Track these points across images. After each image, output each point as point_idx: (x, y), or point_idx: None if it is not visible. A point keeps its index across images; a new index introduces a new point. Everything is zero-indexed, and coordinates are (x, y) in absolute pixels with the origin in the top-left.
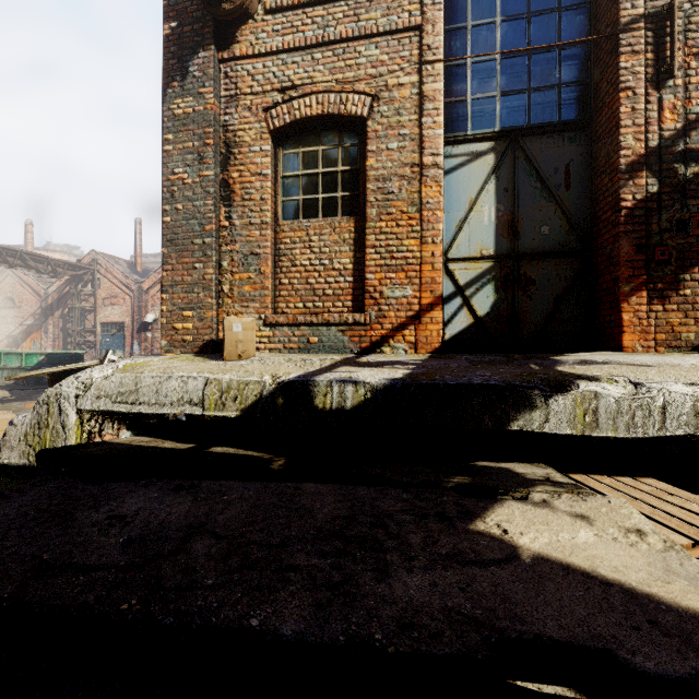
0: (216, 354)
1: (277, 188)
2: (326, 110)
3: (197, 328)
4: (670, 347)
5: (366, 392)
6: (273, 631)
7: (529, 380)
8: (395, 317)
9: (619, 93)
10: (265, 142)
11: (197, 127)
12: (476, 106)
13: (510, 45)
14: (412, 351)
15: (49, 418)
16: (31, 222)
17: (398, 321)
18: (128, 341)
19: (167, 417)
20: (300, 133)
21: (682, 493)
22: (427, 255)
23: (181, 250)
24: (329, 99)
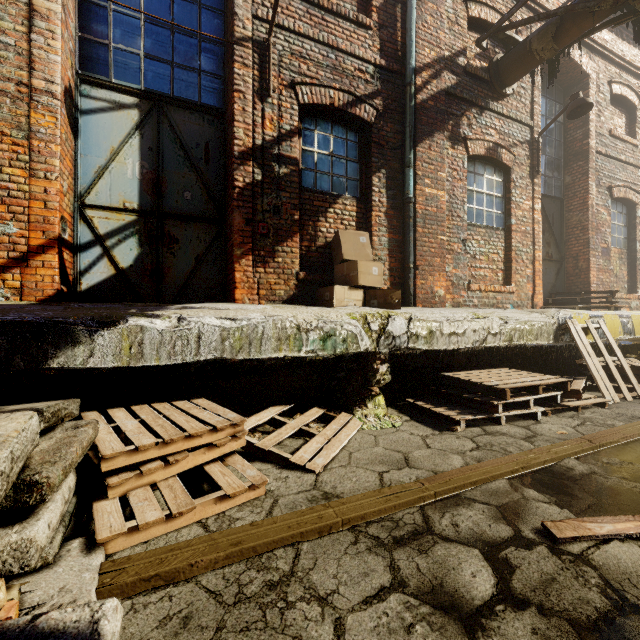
0: None
1: None
2: None
3: None
4: (269, 301)
5: None
6: None
7: (77, 316)
8: None
9: (234, 92)
10: None
11: None
12: (119, 56)
13: (154, 12)
14: (17, 298)
15: None
16: None
17: None
18: None
19: None
20: None
21: (211, 405)
22: (38, 190)
23: None
24: None
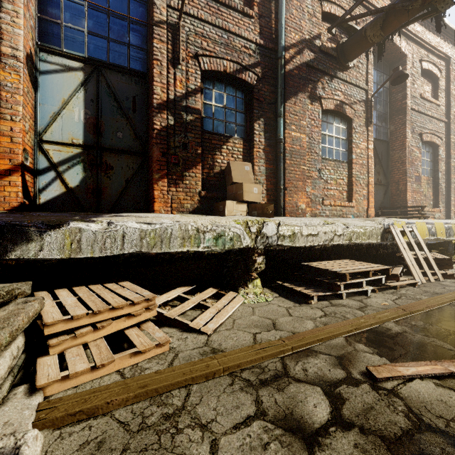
0: None
1: None
2: None
3: None
4: (179, 211)
5: None
6: None
7: (30, 221)
8: None
9: (154, 60)
10: None
11: None
12: (68, 32)
13: (95, 1)
14: None
15: None
16: None
17: None
18: None
19: None
20: None
21: (132, 286)
22: (6, 128)
23: None
24: None
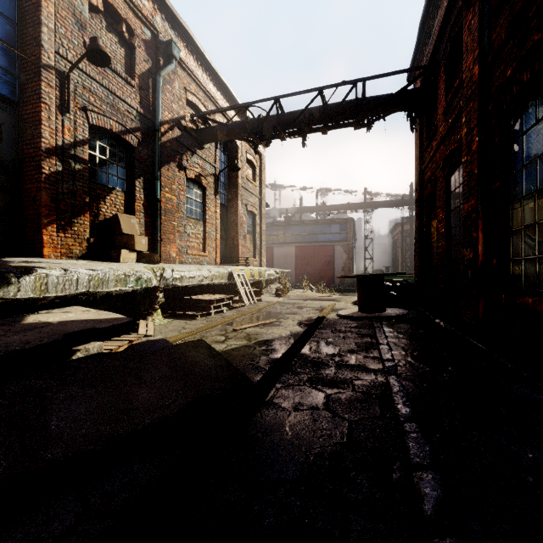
0: None
1: None
2: None
3: None
4: (68, 257)
5: None
6: None
7: (5, 268)
8: None
9: (42, 103)
10: None
11: None
12: None
13: None
14: None
15: None
16: None
17: None
18: None
19: None
20: None
21: None
22: None
23: None
24: None
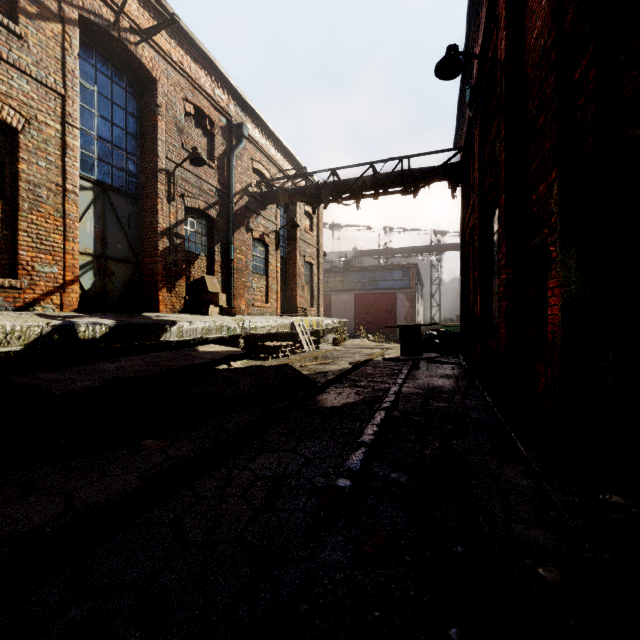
0: None
1: None
2: None
3: None
4: (173, 312)
5: (106, 329)
6: (202, 362)
7: (164, 321)
8: (46, 286)
9: (158, 198)
10: None
11: None
12: (83, 157)
13: (103, 133)
14: (59, 310)
15: None
16: None
17: (47, 289)
18: None
19: None
20: None
21: None
22: (70, 248)
23: None
24: None
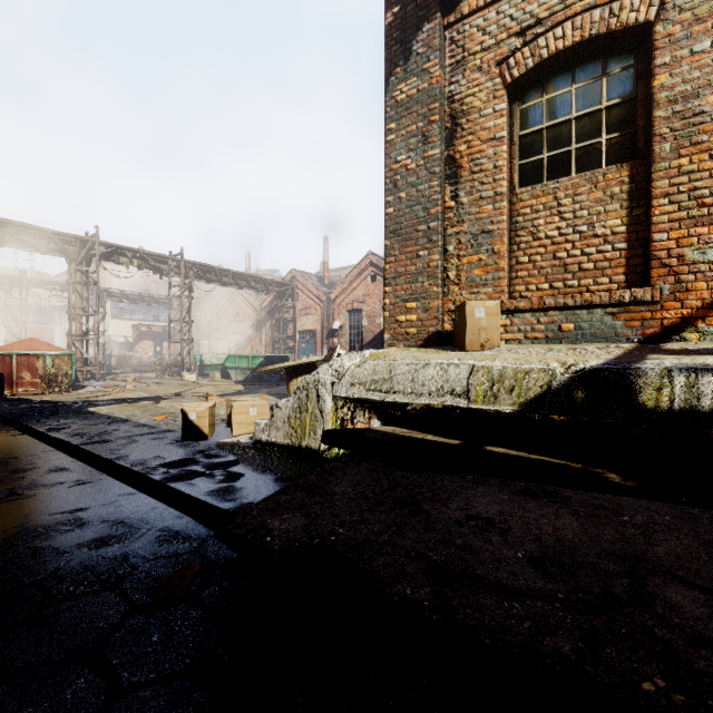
0: (444, 346)
1: (513, 151)
2: (586, 34)
3: (421, 319)
4: None
5: None
6: None
7: None
8: (708, 289)
9: None
10: (500, 100)
11: (420, 107)
12: None
13: None
14: None
15: (308, 403)
16: (249, 252)
17: (712, 295)
18: (319, 346)
19: (407, 410)
20: (544, 78)
21: None
22: None
23: (404, 240)
24: (591, 18)
